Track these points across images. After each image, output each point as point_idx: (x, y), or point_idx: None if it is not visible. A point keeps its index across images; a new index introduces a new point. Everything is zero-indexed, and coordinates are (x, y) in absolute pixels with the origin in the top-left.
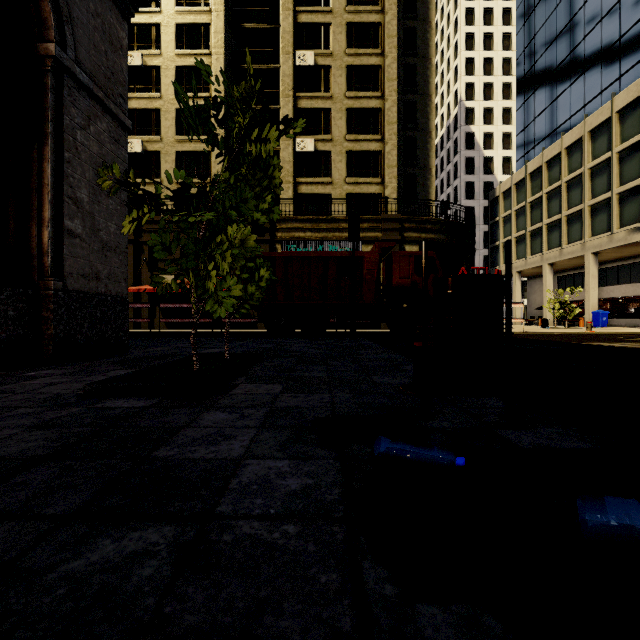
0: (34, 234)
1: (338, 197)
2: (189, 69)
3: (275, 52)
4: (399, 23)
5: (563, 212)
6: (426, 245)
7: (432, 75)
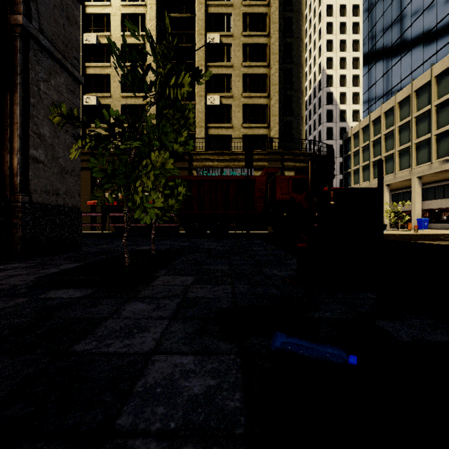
0: (6, 160)
1: (237, 137)
2: (131, 46)
3: (192, 34)
4: (280, 14)
5: (396, 148)
6: (312, 164)
7: (303, 51)
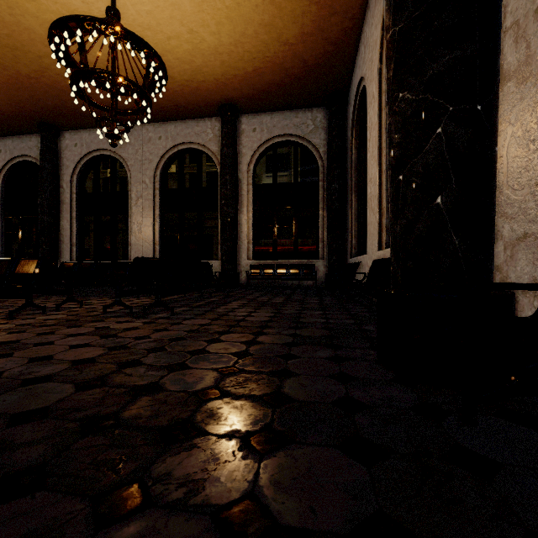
0: None
1: None
2: None
3: None
4: None
5: None
6: None
7: None
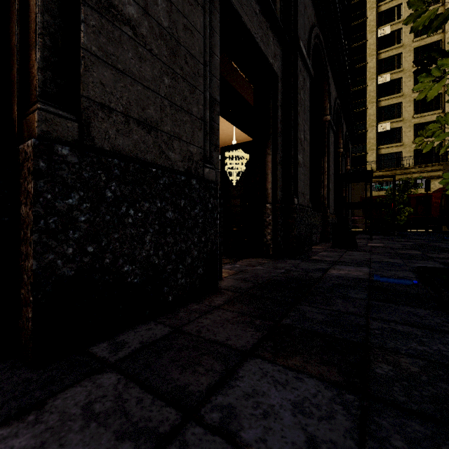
0: None
1: (407, 152)
2: None
3: (363, 79)
4: None
5: None
6: None
7: None
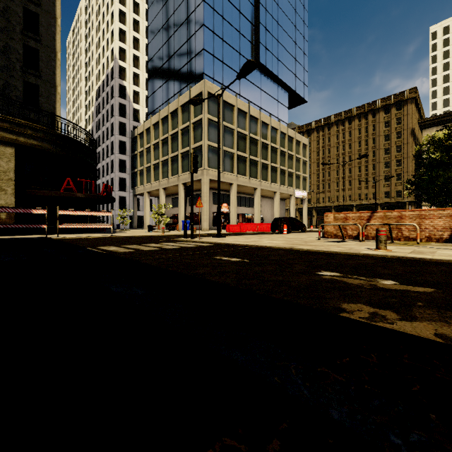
0: None
1: None
2: None
3: None
4: None
5: (169, 155)
6: None
7: (58, 0)
